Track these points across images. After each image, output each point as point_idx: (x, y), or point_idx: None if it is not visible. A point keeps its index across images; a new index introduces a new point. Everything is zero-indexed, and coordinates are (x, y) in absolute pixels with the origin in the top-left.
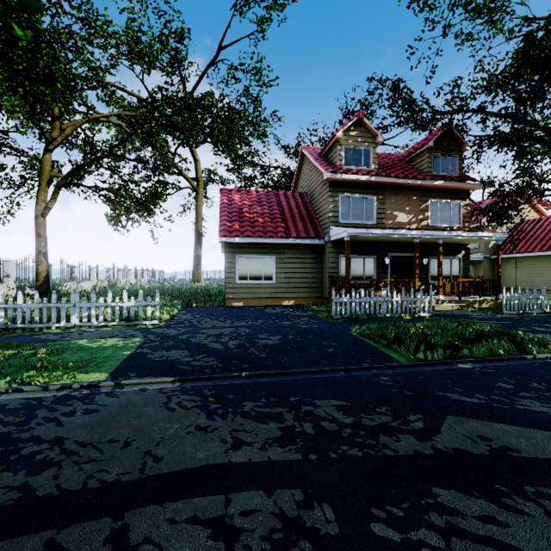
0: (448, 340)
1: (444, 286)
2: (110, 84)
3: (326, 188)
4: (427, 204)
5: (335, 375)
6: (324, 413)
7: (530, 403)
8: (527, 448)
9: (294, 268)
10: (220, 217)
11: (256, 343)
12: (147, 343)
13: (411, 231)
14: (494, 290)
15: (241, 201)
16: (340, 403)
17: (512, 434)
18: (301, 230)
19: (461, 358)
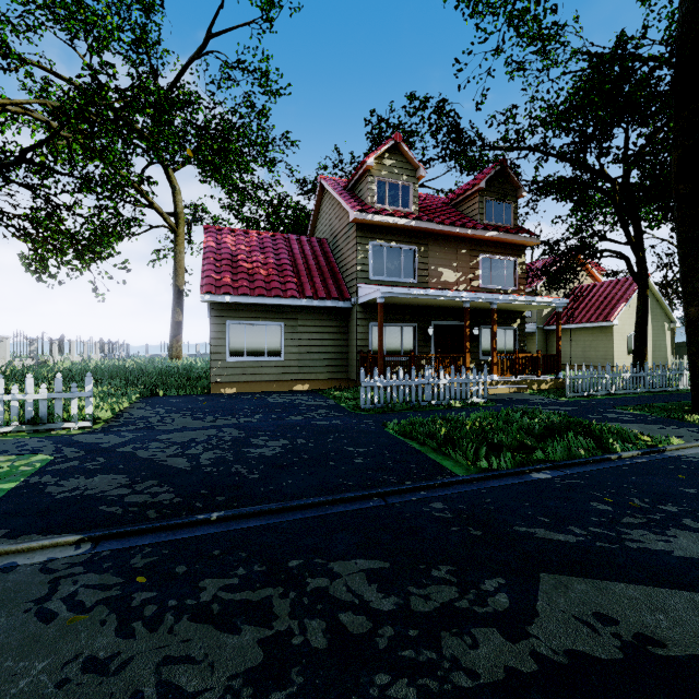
0: (514, 437)
1: (499, 363)
2: (37, 65)
3: (353, 232)
4: (478, 260)
5: (365, 506)
6: (345, 592)
7: (643, 536)
8: (672, 633)
9: (310, 339)
10: (204, 266)
11: (245, 454)
12: (56, 465)
13: (461, 292)
14: (554, 368)
15: (235, 245)
16: (373, 564)
17: (641, 603)
18: (320, 288)
19: (533, 463)
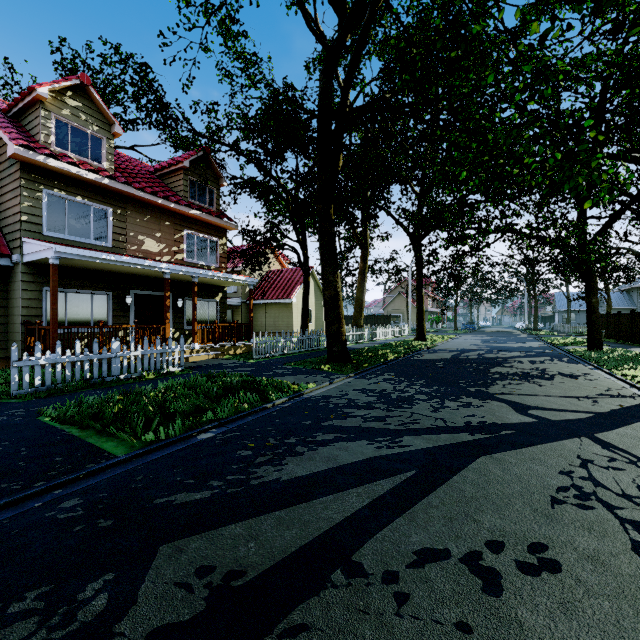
0: (192, 403)
1: (200, 332)
2: None
3: (16, 171)
4: (183, 235)
5: None
6: None
7: (266, 471)
8: (255, 557)
9: None
10: None
11: None
12: None
13: (161, 263)
14: (247, 335)
15: None
16: None
17: (242, 538)
18: None
19: (204, 425)
